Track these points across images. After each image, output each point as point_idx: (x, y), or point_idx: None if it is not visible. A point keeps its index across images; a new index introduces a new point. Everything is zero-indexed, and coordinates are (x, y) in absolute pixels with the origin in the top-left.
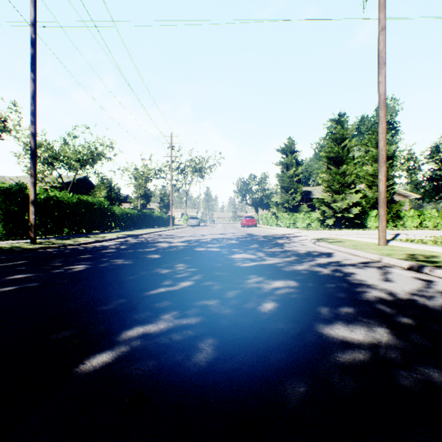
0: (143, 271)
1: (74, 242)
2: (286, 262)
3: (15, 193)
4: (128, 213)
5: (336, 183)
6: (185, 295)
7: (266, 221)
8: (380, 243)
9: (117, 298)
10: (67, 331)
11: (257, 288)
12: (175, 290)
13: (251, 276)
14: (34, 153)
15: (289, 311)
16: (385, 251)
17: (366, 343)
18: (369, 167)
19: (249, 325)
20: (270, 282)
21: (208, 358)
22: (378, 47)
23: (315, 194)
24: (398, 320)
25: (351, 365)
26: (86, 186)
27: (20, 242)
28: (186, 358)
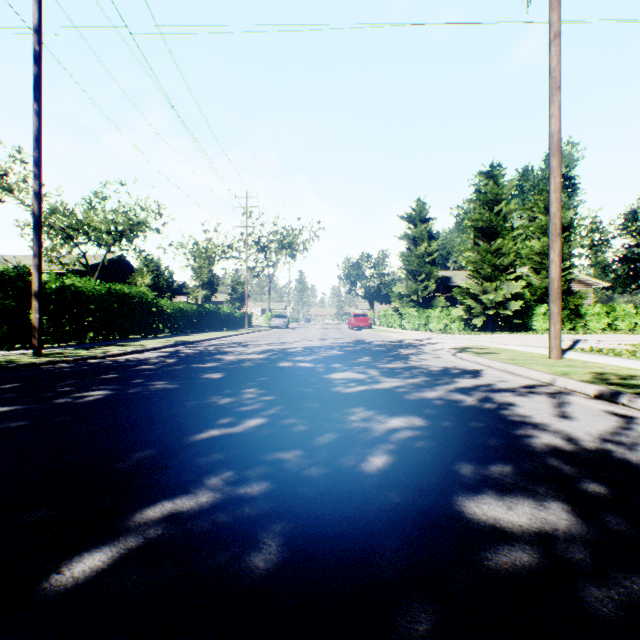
0: (192, 400)
1: (99, 354)
2: (410, 385)
3: (12, 281)
4: (182, 309)
5: (487, 265)
6: (249, 442)
7: (385, 320)
8: (553, 355)
9: (143, 447)
10: (48, 508)
11: (364, 429)
12: (236, 433)
13: (356, 409)
14: (39, 222)
15: (409, 470)
16: (560, 367)
17: (533, 532)
18: (536, 242)
19: (344, 497)
20: (384, 420)
21: (270, 561)
22: (550, 63)
23: (457, 281)
24: (583, 487)
25: (508, 576)
26: (123, 269)
27: (18, 354)
28: (233, 562)
